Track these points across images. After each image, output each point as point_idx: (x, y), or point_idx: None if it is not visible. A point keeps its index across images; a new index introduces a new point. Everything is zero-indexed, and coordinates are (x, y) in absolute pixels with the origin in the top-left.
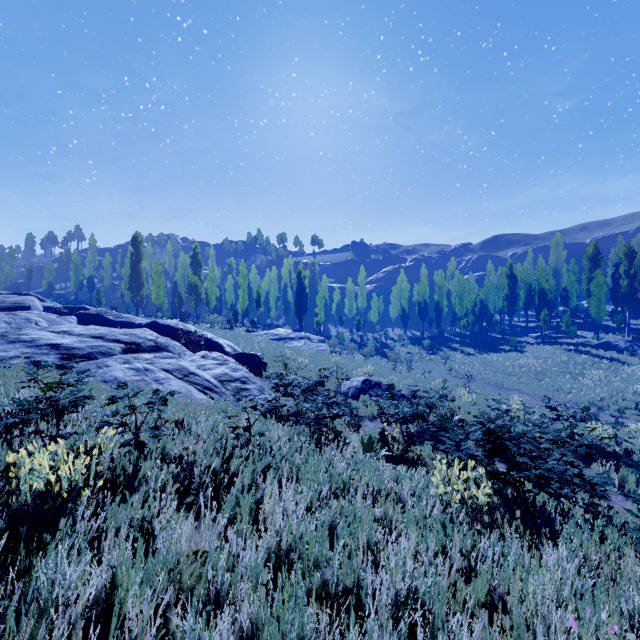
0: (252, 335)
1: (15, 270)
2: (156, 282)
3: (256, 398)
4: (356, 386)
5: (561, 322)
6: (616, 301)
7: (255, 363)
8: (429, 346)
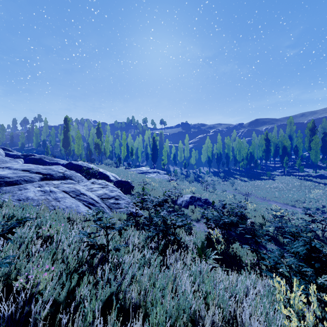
0: (128, 170)
1: (4, 136)
2: (77, 142)
3: (124, 209)
4: (186, 200)
5: (294, 164)
6: (325, 152)
7: (127, 186)
8: (223, 176)
